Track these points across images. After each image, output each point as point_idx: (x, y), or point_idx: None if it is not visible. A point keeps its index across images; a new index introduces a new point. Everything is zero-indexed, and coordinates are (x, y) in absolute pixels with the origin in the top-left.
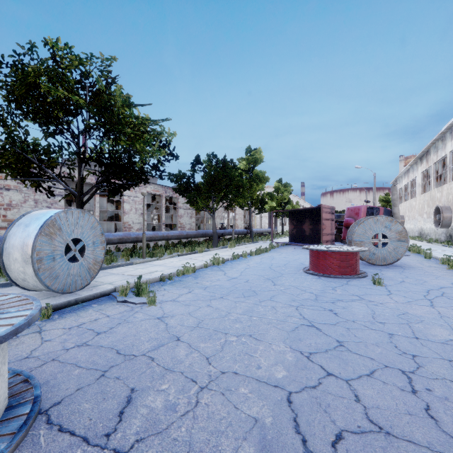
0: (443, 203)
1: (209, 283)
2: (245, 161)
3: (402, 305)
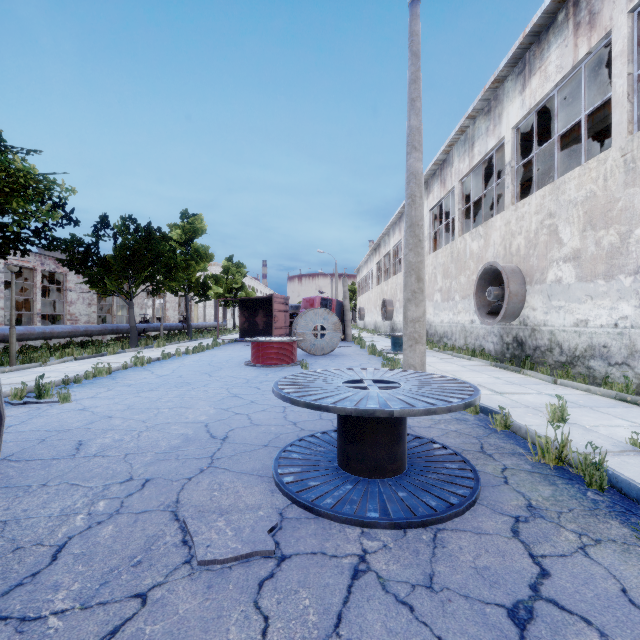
0: (389, 297)
1: (134, 381)
2: (180, 229)
3: None
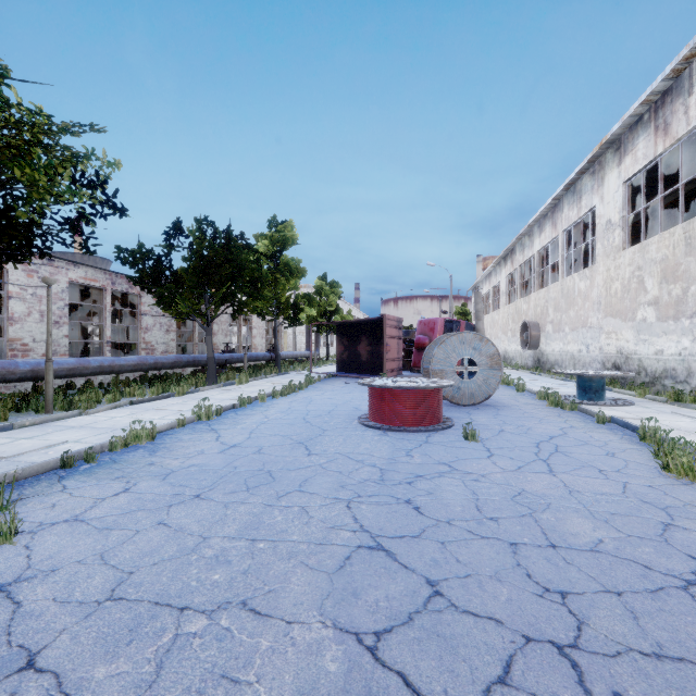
0: (530, 318)
1: (180, 462)
2: (267, 239)
3: (513, 475)
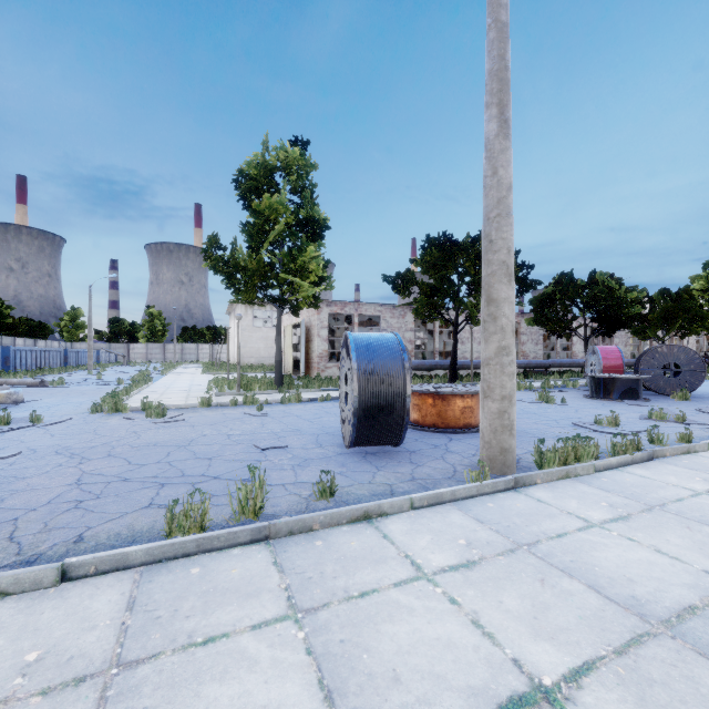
0: None
1: None
2: (701, 279)
3: None
